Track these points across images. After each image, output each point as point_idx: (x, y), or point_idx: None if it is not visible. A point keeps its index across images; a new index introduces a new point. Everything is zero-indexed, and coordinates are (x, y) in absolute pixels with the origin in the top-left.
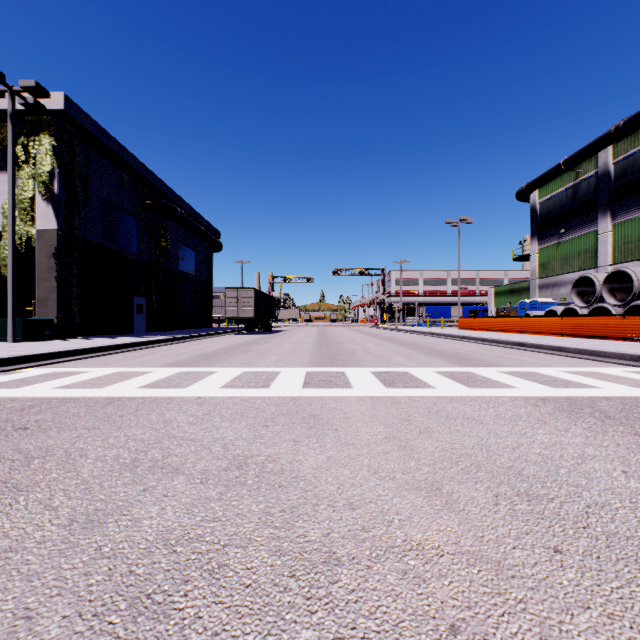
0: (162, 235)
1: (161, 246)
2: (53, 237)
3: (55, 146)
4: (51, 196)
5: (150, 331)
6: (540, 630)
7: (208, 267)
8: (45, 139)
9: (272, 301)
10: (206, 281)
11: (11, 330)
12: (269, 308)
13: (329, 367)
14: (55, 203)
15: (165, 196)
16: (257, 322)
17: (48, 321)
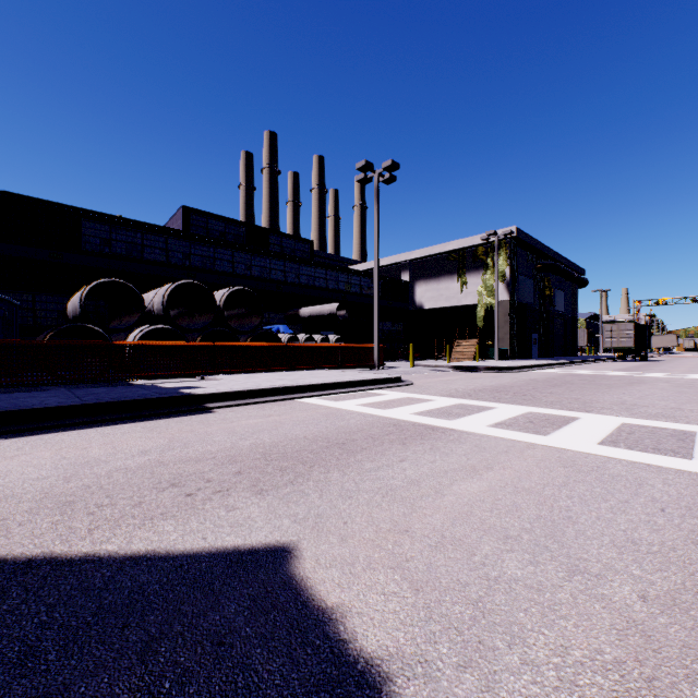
0: (546, 286)
1: (545, 295)
2: (506, 304)
3: (509, 255)
4: (505, 282)
5: (539, 357)
6: None
7: (573, 303)
8: (502, 252)
9: (647, 331)
10: (571, 315)
11: (496, 354)
12: (644, 338)
13: None
14: (507, 286)
15: (550, 258)
16: (633, 351)
17: (506, 350)
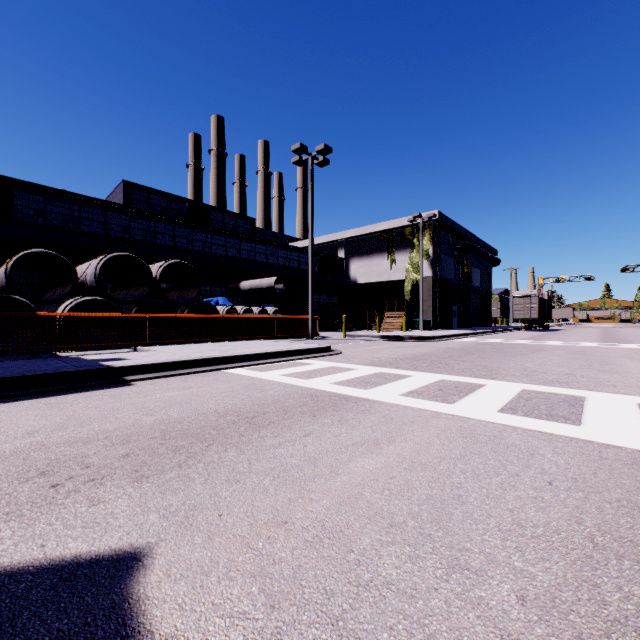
0: (465, 264)
1: (464, 272)
2: (430, 280)
3: (432, 236)
4: (429, 260)
5: (459, 327)
6: (637, 354)
7: (488, 279)
8: (427, 233)
9: (548, 304)
10: (486, 290)
11: (421, 325)
12: (546, 310)
13: (610, 343)
14: (431, 263)
15: (468, 239)
16: (537, 322)
17: (430, 321)
